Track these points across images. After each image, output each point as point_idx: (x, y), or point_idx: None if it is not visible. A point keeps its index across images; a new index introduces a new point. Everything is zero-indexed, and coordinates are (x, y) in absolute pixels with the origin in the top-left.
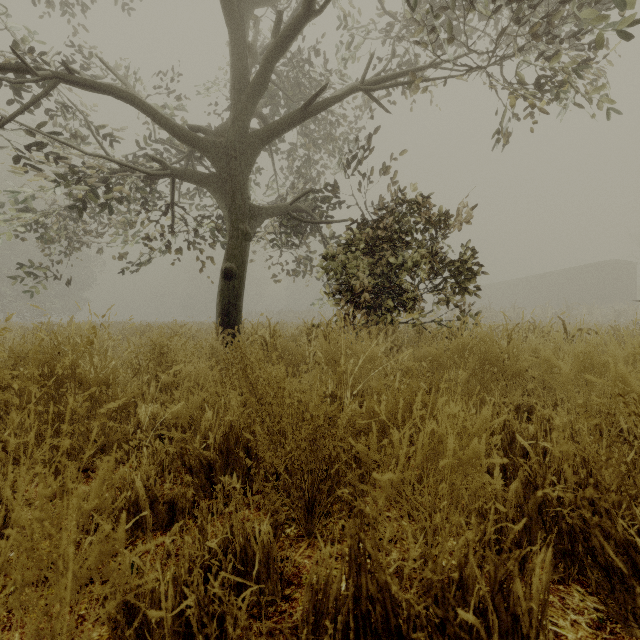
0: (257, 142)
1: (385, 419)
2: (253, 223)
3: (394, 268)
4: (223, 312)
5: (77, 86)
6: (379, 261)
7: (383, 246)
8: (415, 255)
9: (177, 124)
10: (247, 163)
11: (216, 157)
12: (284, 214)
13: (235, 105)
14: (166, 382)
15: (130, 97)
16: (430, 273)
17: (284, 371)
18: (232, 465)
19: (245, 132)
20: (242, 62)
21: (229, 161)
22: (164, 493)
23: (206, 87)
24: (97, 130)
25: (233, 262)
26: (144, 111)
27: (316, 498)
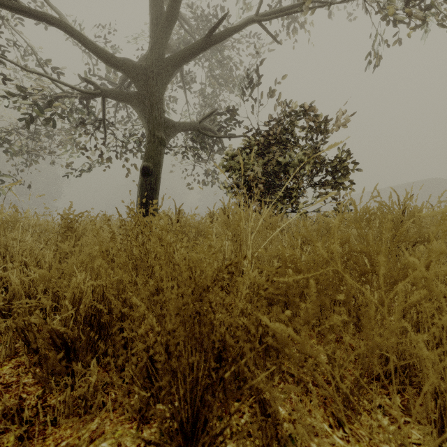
0: (170, 65)
1: (341, 272)
2: (167, 132)
3: (282, 167)
4: (142, 203)
5: (17, 10)
6: (270, 161)
7: (273, 150)
8: (301, 154)
9: (104, 49)
10: (162, 82)
11: (137, 77)
12: (193, 129)
13: (153, 37)
14: (66, 252)
15: (63, 23)
16: (312, 170)
17: (167, 222)
18: (105, 342)
19: (161, 58)
20: (159, 2)
21: (147, 80)
22: (10, 381)
23: (136, 39)
24: (46, 63)
25: (150, 162)
26: (76, 36)
27: (199, 415)
